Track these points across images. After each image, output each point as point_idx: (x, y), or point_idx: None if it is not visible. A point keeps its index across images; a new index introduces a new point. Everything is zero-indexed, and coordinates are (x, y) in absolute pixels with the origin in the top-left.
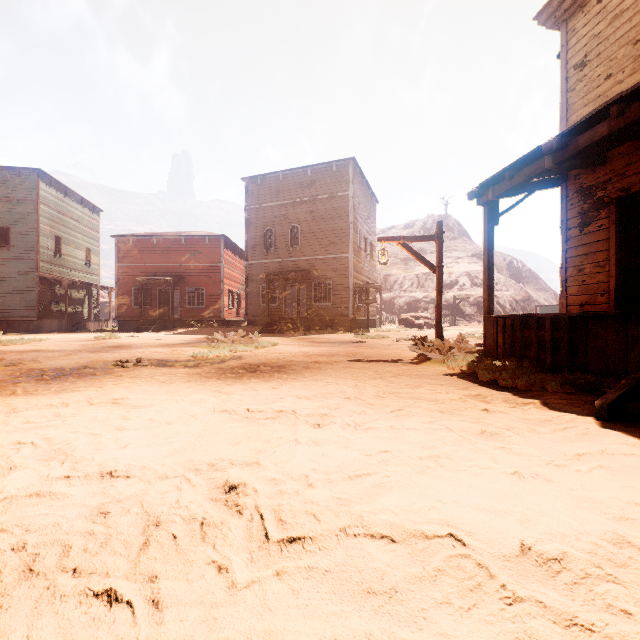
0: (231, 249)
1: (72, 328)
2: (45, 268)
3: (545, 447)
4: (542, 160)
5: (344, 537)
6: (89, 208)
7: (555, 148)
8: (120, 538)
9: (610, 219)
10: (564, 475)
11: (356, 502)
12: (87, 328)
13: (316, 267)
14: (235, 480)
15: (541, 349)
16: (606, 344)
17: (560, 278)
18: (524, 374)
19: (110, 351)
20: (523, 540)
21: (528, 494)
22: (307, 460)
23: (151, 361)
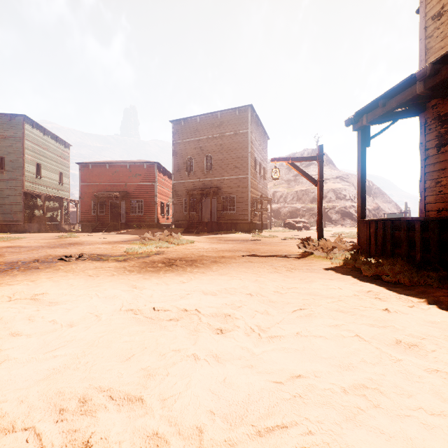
0: (162, 172)
1: (48, 229)
2: (29, 186)
3: None
4: (413, 87)
5: None
6: (62, 144)
7: (428, 74)
8: None
9: None
10: None
11: None
12: (59, 229)
13: (224, 185)
14: (98, 442)
15: (409, 247)
16: None
17: (419, 189)
18: (402, 269)
19: (65, 247)
20: None
21: None
22: (204, 390)
23: (91, 256)
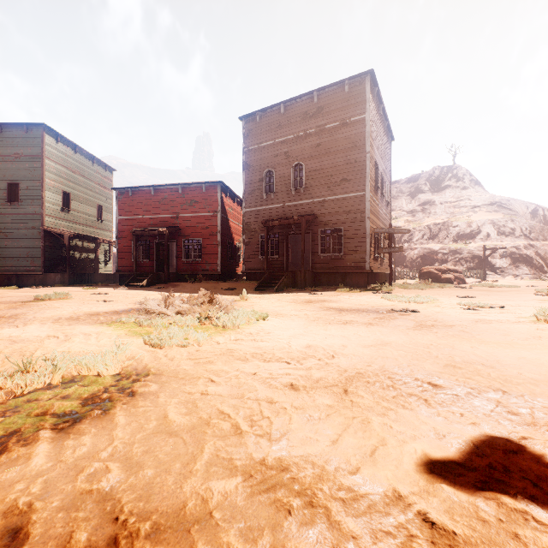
0: (230, 198)
1: (74, 282)
2: (51, 223)
3: None
4: None
5: None
6: (101, 167)
7: None
8: None
9: None
10: None
11: None
12: (92, 282)
13: (323, 210)
14: None
15: None
16: None
17: None
18: None
19: None
20: None
21: None
22: None
23: None
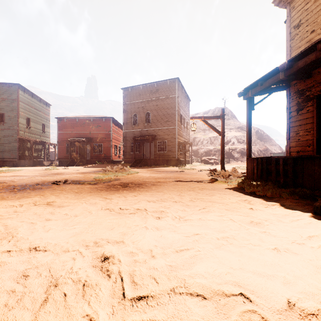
0: (116, 124)
1: (35, 164)
2: (22, 134)
3: (289, 231)
4: (278, 75)
5: (173, 295)
6: (44, 104)
7: (286, 68)
8: (30, 295)
9: (313, 106)
10: (304, 250)
11: (180, 268)
12: (43, 164)
13: (159, 133)
14: (108, 253)
15: (277, 175)
16: (314, 172)
17: (286, 138)
18: (269, 188)
19: (52, 176)
20: (289, 299)
21: (285, 263)
22: (152, 239)
23: (72, 181)
